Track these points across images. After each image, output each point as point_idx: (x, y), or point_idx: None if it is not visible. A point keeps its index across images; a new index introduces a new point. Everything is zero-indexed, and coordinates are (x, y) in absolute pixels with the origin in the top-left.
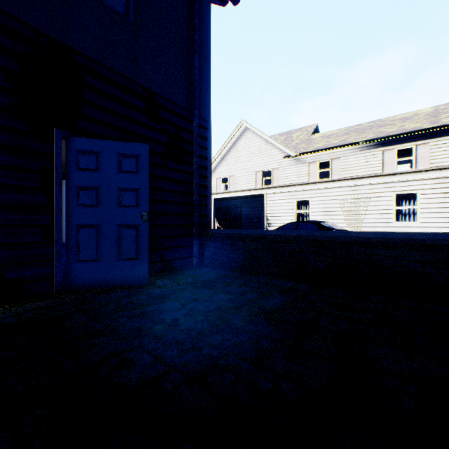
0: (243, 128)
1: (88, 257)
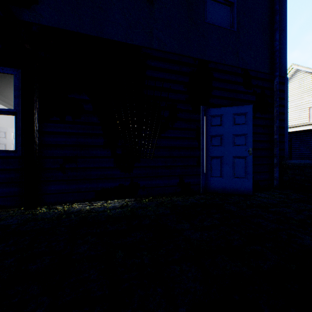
0: (293, 71)
1: (216, 174)
